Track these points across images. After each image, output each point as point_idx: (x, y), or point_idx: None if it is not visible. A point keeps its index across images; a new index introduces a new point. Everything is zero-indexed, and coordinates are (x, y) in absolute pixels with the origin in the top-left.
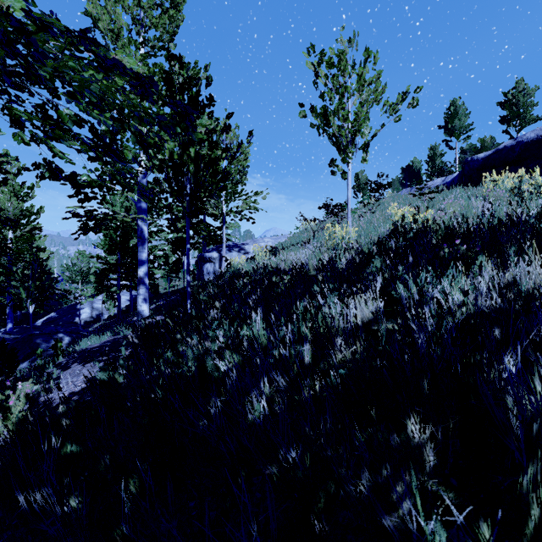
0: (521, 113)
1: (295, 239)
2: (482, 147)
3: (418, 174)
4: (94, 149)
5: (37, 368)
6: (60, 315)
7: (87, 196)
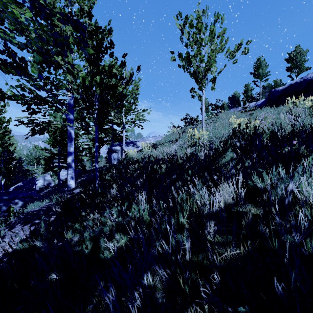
0: (298, 65)
1: (168, 138)
2: (275, 85)
3: (238, 101)
4: None
5: None
6: (24, 184)
7: (34, 111)
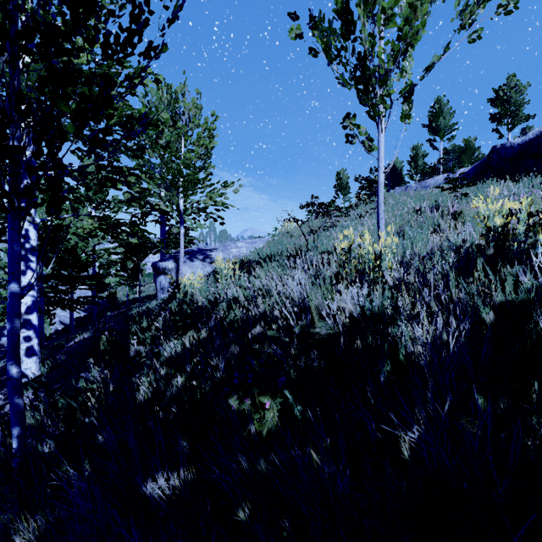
0: (513, 110)
1: (277, 246)
2: (466, 148)
3: (400, 175)
4: None
5: None
6: None
7: None
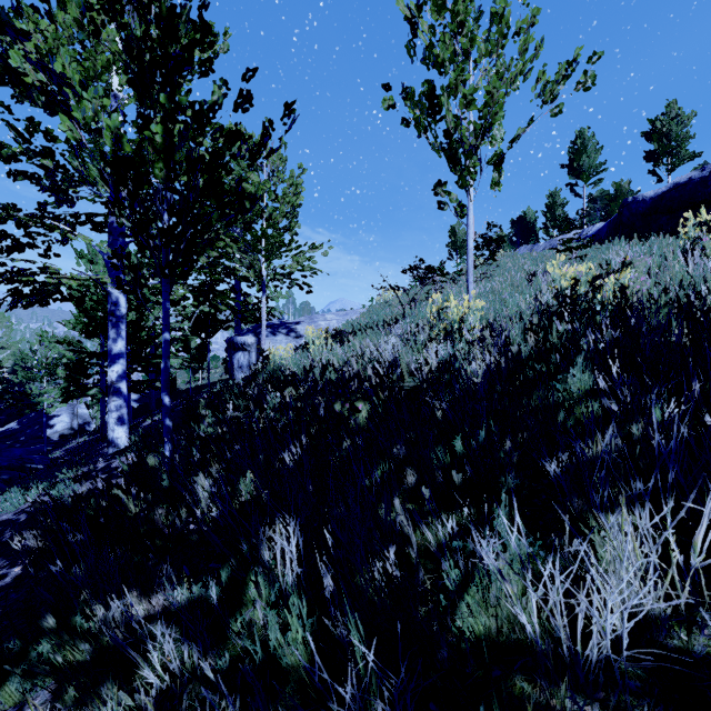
0: (673, 147)
1: (373, 316)
2: (618, 194)
3: (533, 230)
4: None
5: None
6: (23, 426)
7: (17, 243)
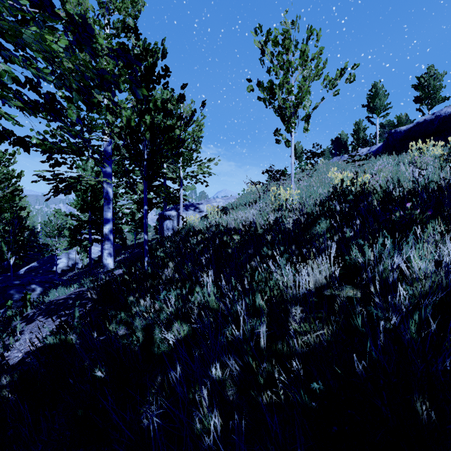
0: (431, 94)
1: (243, 199)
2: (398, 123)
3: (345, 145)
4: (30, 106)
5: (7, 319)
6: (40, 264)
7: (58, 162)
